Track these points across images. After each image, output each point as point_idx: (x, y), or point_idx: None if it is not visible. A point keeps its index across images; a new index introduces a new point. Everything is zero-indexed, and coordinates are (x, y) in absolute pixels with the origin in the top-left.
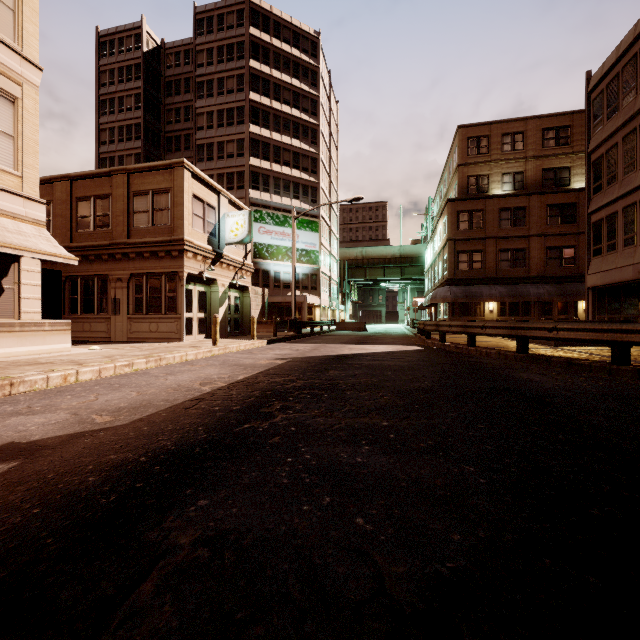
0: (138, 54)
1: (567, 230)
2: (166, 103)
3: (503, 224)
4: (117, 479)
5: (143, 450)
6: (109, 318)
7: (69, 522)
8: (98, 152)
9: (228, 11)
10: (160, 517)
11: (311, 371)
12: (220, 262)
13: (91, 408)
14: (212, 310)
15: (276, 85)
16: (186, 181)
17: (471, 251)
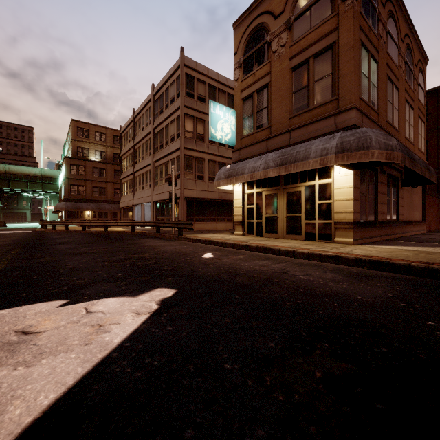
0: None
1: None
2: None
3: (95, 174)
4: None
5: None
6: None
7: None
8: None
9: None
10: None
11: None
12: None
13: None
14: None
15: None
16: None
17: (78, 185)
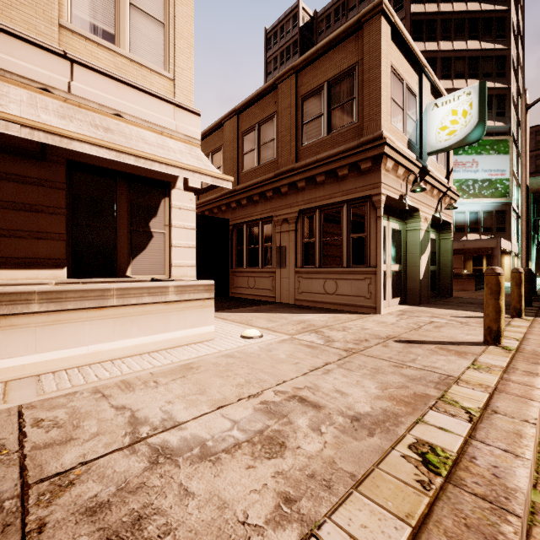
0: (295, 31)
1: None
2: None
3: None
4: None
5: None
6: (273, 272)
7: None
8: None
9: None
10: None
11: None
12: (423, 181)
13: None
14: (408, 259)
15: None
16: (383, 39)
17: None
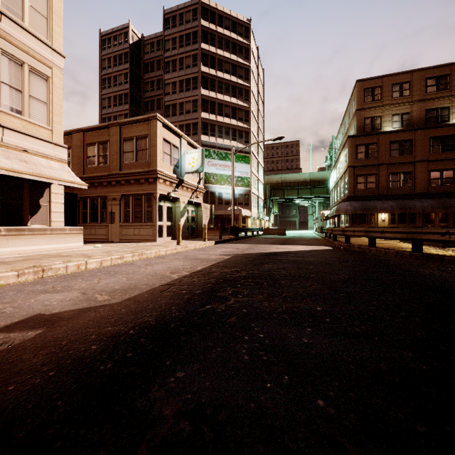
0: (126, 46)
1: (447, 156)
2: (144, 78)
3: (393, 153)
4: (112, 348)
5: (131, 324)
6: (107, 225)
7: (75, 386)
8: (100, 114)
9: (186, 10)
10: (146, 386)
11: (250, 264)
12: (182, 186)
13: (95, 289)
14: (176, 220)
15: (220, 60)
16: (158, 129)
17: (367, 175)
